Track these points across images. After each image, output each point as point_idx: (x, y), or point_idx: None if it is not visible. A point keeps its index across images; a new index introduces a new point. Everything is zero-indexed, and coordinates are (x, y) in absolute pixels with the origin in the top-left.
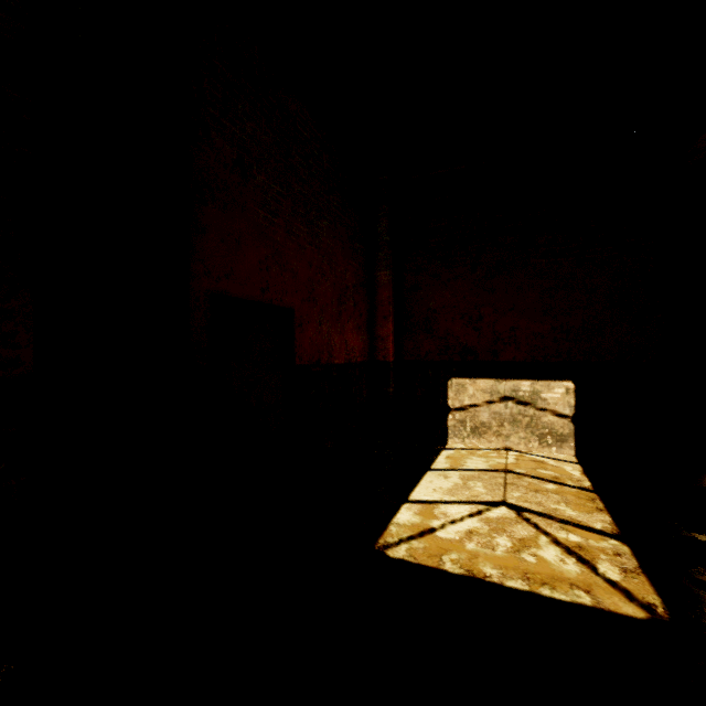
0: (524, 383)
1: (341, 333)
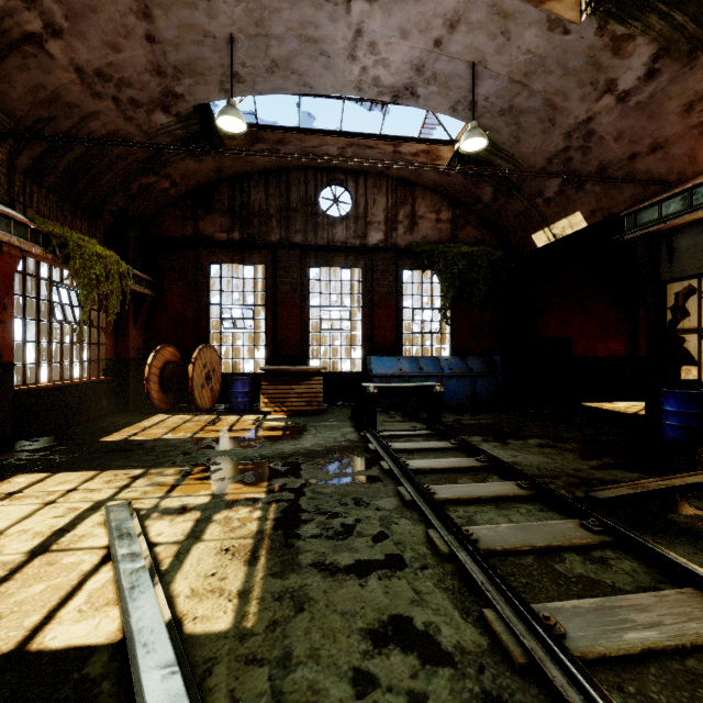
0: None
1: (603, 344)
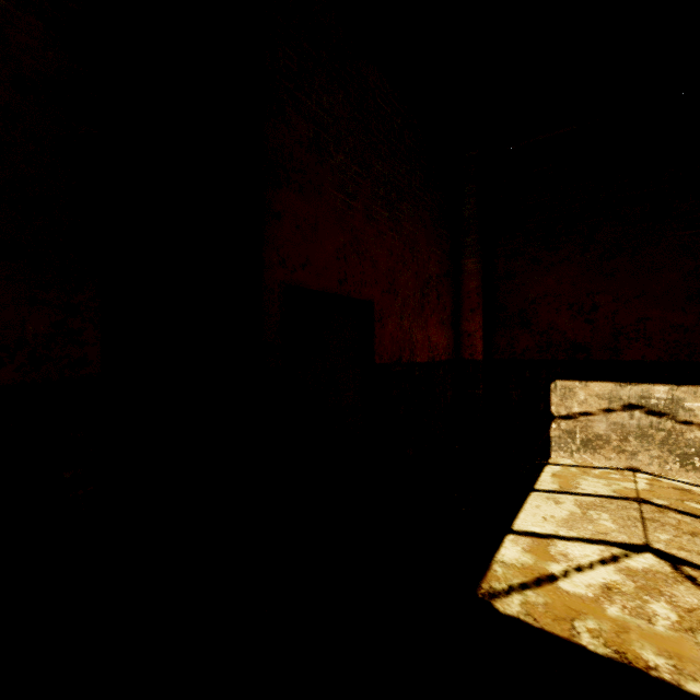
0: (658, 388)
1: (423, 328)
